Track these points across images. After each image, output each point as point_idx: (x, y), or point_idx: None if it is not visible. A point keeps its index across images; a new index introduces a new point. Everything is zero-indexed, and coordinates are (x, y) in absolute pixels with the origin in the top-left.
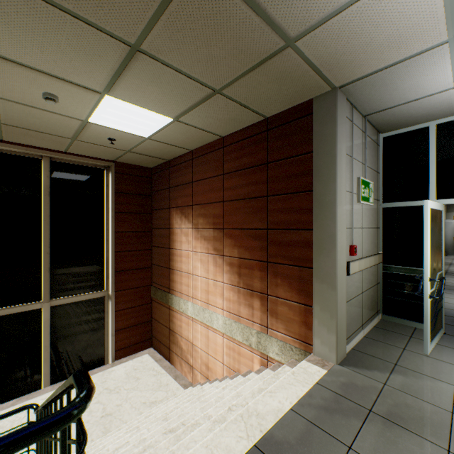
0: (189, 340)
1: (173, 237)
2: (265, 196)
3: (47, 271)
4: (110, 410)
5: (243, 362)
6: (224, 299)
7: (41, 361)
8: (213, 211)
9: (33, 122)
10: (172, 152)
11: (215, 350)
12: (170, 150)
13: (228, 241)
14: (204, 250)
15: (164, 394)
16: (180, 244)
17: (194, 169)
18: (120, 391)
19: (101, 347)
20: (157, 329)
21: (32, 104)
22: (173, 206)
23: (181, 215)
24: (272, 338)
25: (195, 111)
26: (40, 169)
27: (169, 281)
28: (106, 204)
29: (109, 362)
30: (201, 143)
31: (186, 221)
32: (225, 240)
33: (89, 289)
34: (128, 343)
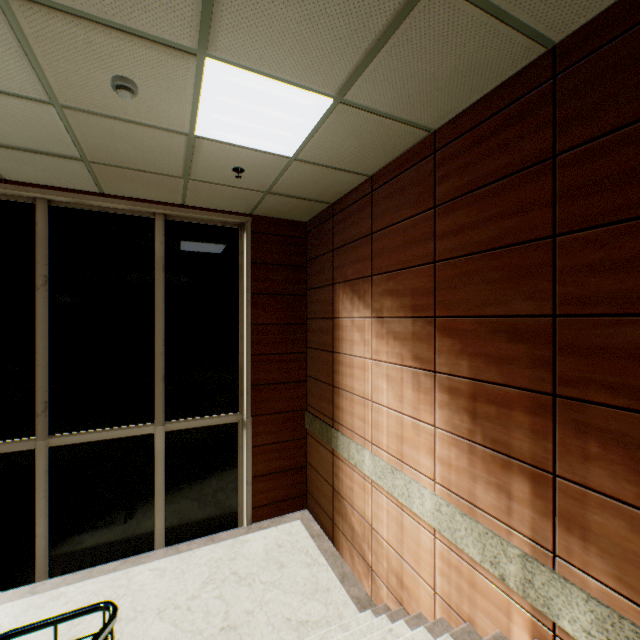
0: (366, 518)
1: (338, 334)
2: (546, 236)
3: (160, 380)
4: (234, 618)
5: (483, 608)
6: (436, 460)
7: (153, 509)
8: (413, 284)
9: (124, 151)
10: (335, 184)
11: (416, 556)
12: (333, 181)
13: (444, 342)
14: (394, 357)
15: (322, 609)
16: (350, 345)
17: (374, 210)
18: (253, 583)
19: (233, 498)
20: (314, 482)
21: (109, 111)
22: (338, 280)
23: (351, 294)
24: (568, 584)
25: (377, 62)
26: (151, 233)
27: (333, 407)
28: (240, 282)
29: (244, 523)
30: (389, 156)
31: (360, 305)
32: (439, 339)
33: (216, 409)
34: (271, 498)
